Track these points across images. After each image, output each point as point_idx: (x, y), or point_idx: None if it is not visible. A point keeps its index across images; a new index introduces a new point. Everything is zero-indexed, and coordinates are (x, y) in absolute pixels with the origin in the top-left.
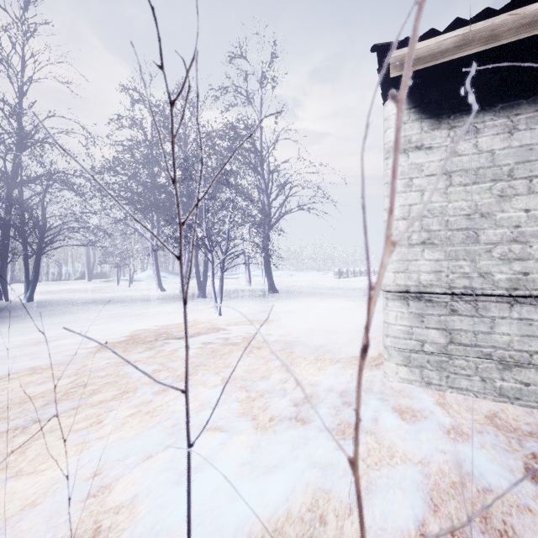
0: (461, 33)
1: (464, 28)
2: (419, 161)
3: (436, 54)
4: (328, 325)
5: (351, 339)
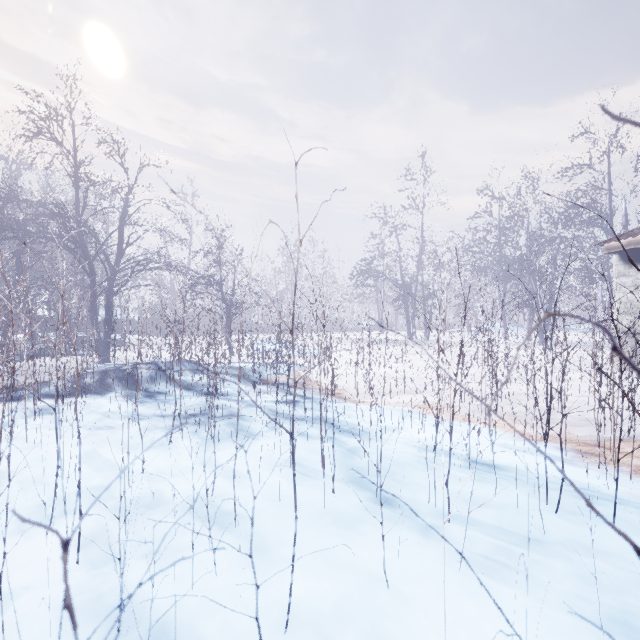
0: (627, 240)
1: (628, 239)
2: (623, 281)
3: (619, 247)
4: None
5: None
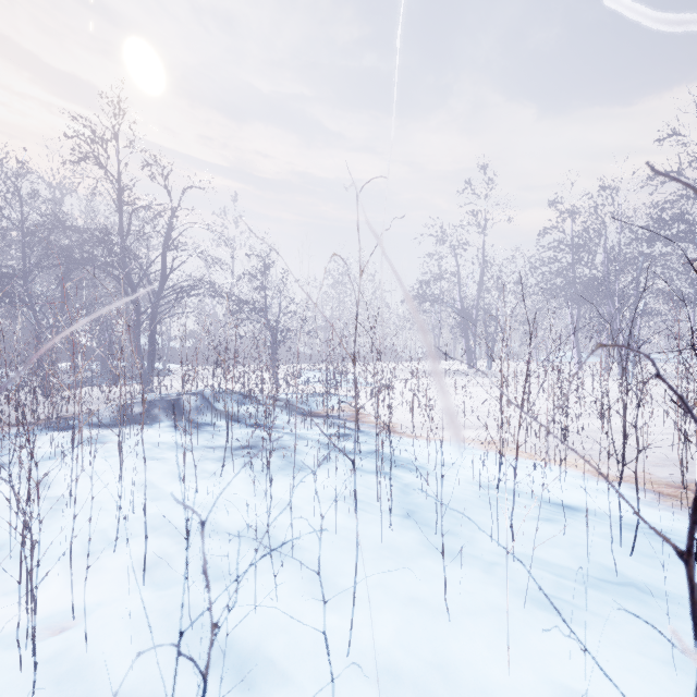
0: None
1: None
2: None
3: None
4: None
5: None
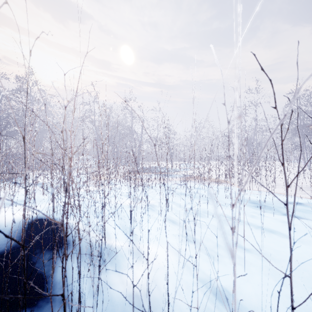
0: None
1: None
2: None
3: None
4: None
5: None
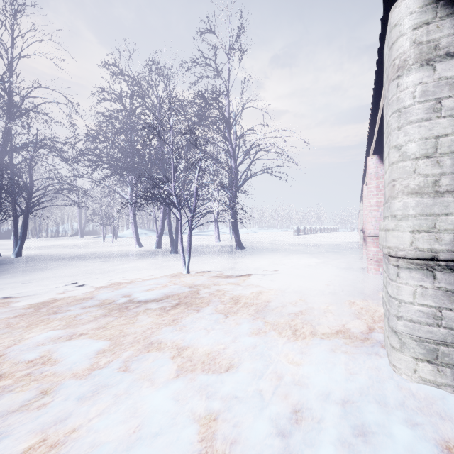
0: None
1: None
2: (453, 74)
3: None
4: (298, 285)
5: (328, 304)
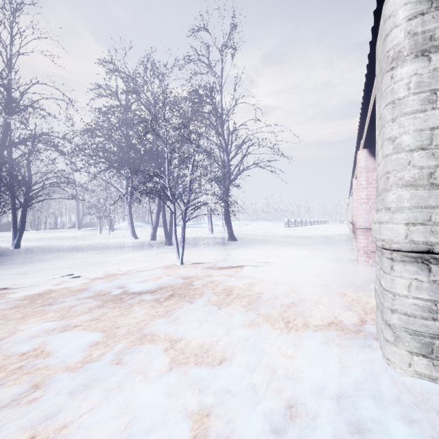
0: None
1: None
2: None
3: None
4: (289, 277)
5: (320, 295)
